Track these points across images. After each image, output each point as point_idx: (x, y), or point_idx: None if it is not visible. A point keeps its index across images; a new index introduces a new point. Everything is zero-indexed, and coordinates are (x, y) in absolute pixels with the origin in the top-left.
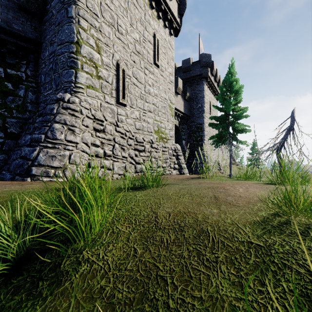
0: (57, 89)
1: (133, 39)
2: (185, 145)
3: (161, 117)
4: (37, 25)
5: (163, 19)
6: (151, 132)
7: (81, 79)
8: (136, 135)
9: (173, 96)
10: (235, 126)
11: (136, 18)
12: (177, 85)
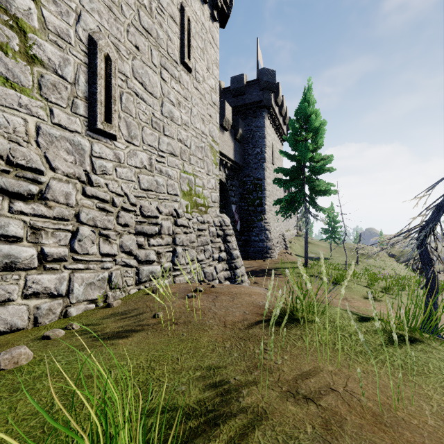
0: None
1: None
2: (236, 212)
3: (196, 166)
4: None
5: None
6: (176, 194)
7: None
8: (142, 202)
9: (217, 129)
10: (315, 184)
11: None
12: (224, 114)
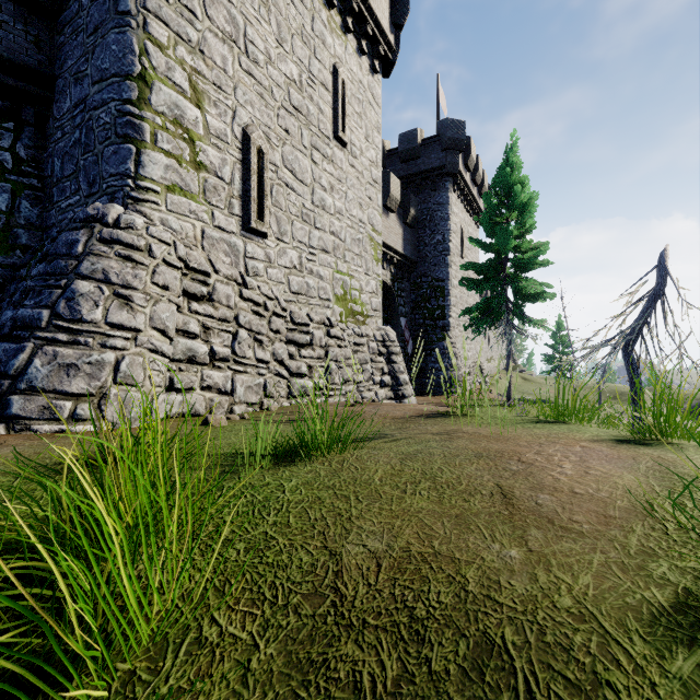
0: (92, 193)
1: (284, 76)
2: (406, 328)
3: (352, 264)
4: (43, 34)
5: (355, 33)
6: (329, 299)
7: (152, 169)
8: (292, 307)
9: (379, 215)
10: (520, 285)
11: (291, 28)
12: (389, 191)
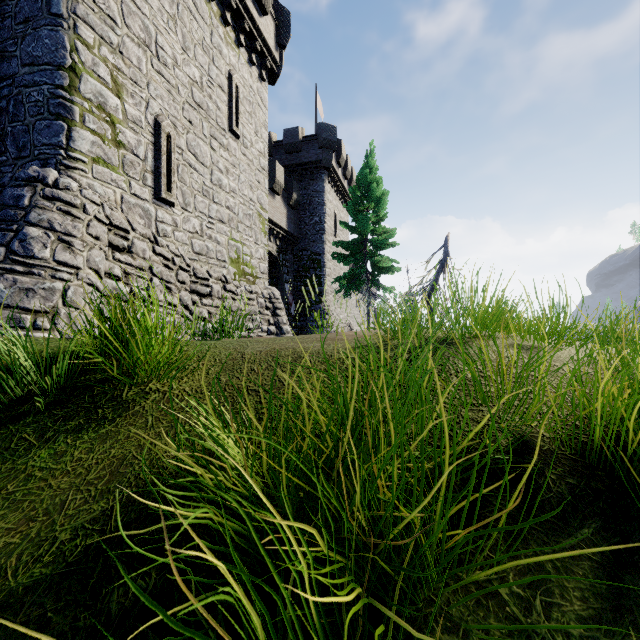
0: (22, 156)
1: (188, 77)
2: (290, 293)
3: (244, 234)
4: None
5: (246, 47)
6: (225, 261)
7: (81, 144)
8: (195, 264)
9: (266, 196)
10: (375, 259)
11: (194, 39)
12: (275, 176)
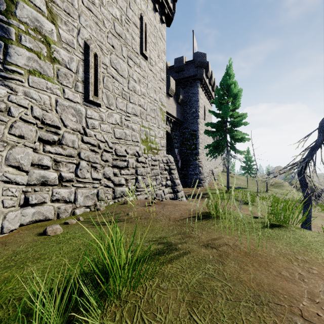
0: None
1: (111, 15)
2: (178, 154)
3: (150, 122)
4: None
5: (152, 0)
6: (137, 141)
7: (17, 58)
8: (116, 146)
9: (165, 97)
10: (233, 134)
11: None
12: (169, 86)
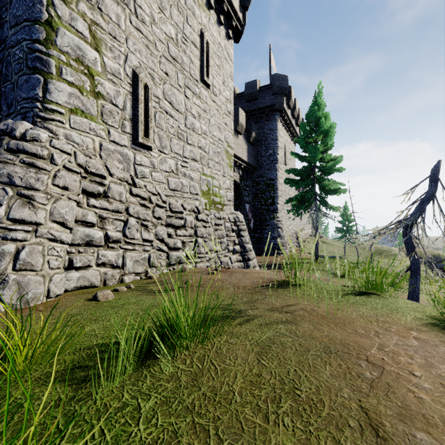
0: (10, 113)
1: (164, 34)
2: (249, 211)
3: (213, 169)
4: None
5: (215, 10)
6: (197, 194)
7: (58, 95)
8: (170, 200)
9: (232, 136)
10: (324, 183)
11: None
12: (238, 120)
